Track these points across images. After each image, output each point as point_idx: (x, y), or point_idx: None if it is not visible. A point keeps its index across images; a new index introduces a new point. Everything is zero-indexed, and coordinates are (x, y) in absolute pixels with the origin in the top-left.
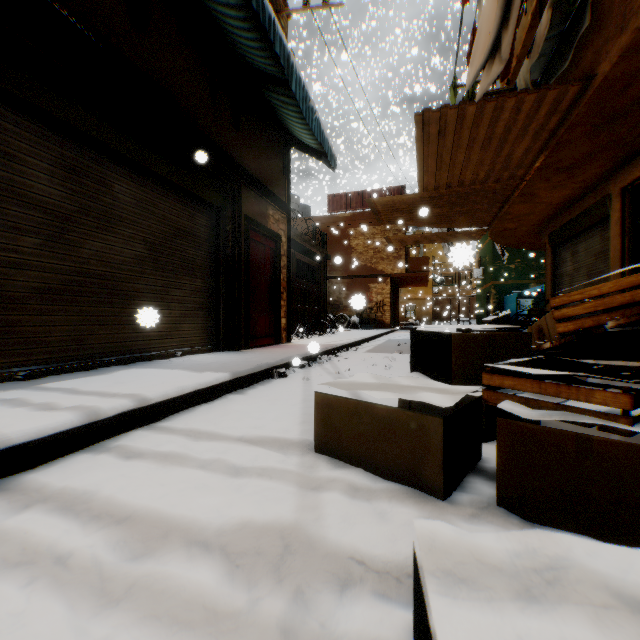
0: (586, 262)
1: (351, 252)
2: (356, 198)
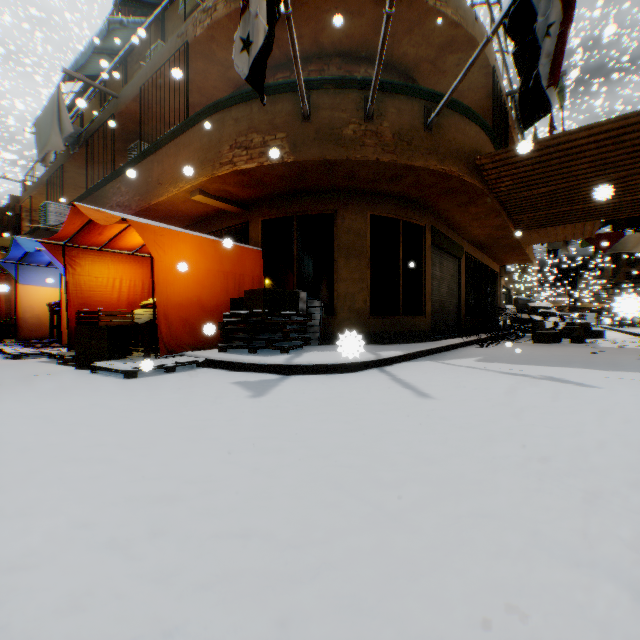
0: (448, 277)
1: None
2: None
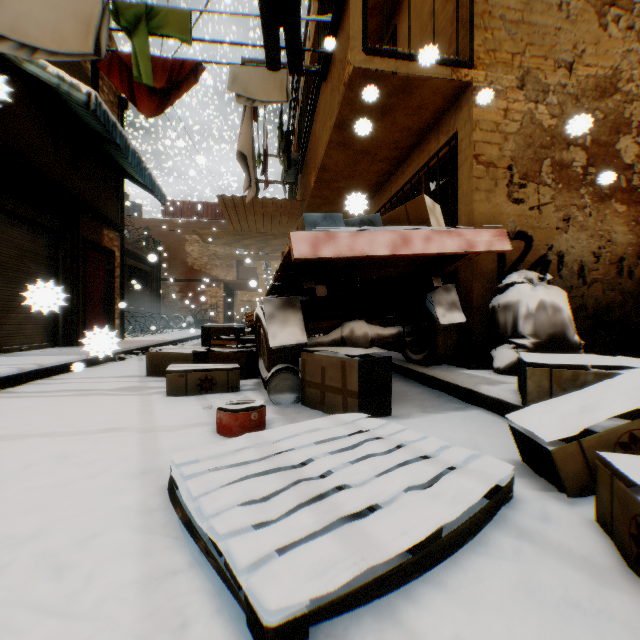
0: None
1: (186, 257)
2: (191, 207)
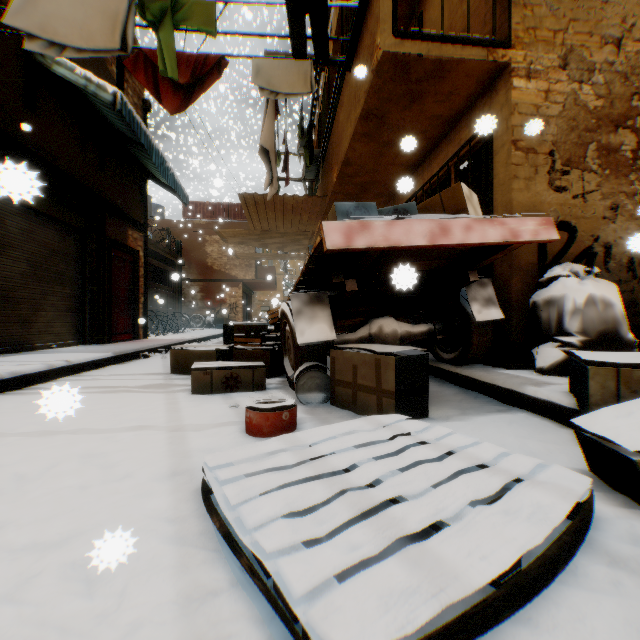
0: None
1: (206, 257)
2: (211, 208)
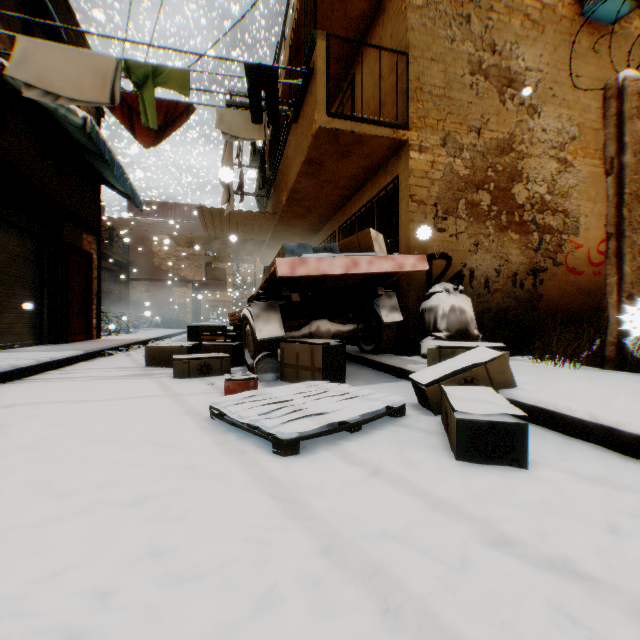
0: None
1: (154, 257)
2: (159, 207)
